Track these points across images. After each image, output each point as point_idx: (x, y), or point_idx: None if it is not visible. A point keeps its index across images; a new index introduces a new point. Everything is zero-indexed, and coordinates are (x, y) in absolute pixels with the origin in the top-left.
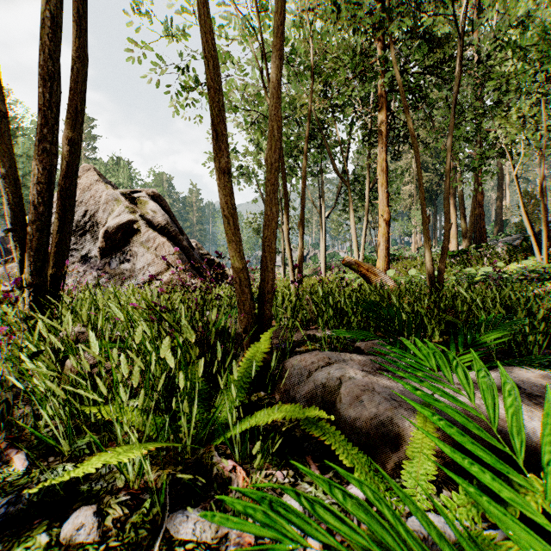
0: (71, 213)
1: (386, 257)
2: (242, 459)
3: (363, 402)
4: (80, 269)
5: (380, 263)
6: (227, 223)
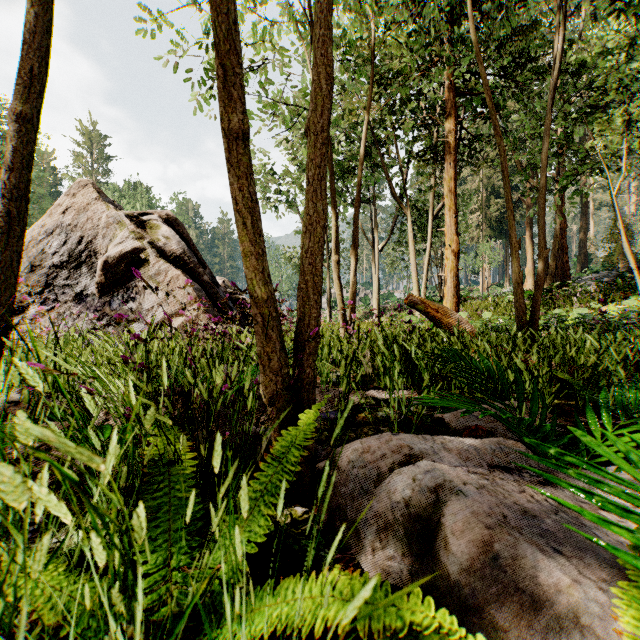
0: (20, 223)
1: (455, 297)
2: None
3: (500, 560)
4: (73, 310)
5: (448, 304)
6: (241, 224)
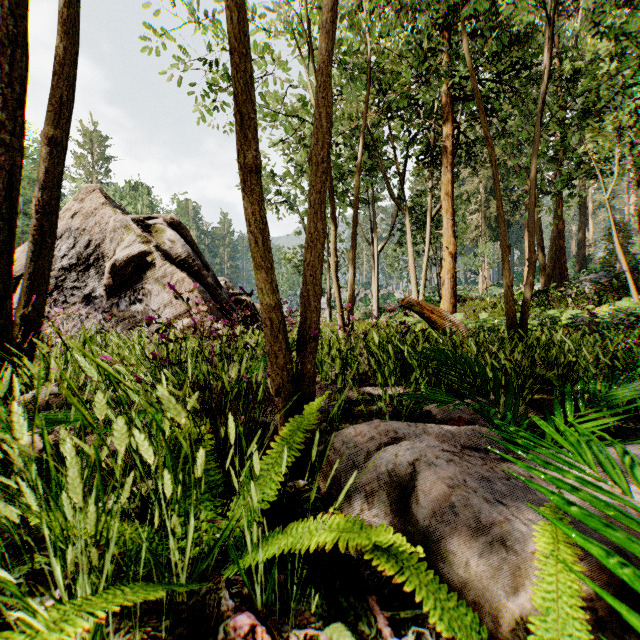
0: (51, 235)
1: (452, 298)
2: (267, 606)
3: (455, 508)
4: (82, 311)
5: (445, 305)
6: (252, 242)
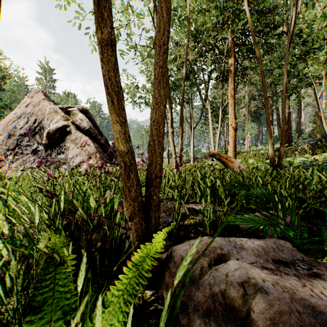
0: None
1: (234, 151)
2: None
3: None
4: (31, 158)
5: (230, 155)
6: (110, 102)
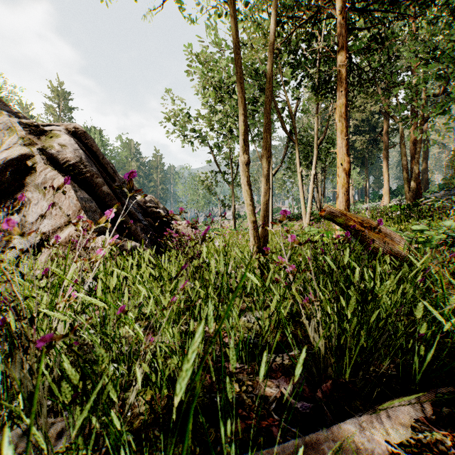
0: None
1: (346, 210)
2: None
3: None
4: None
5: None
6: None
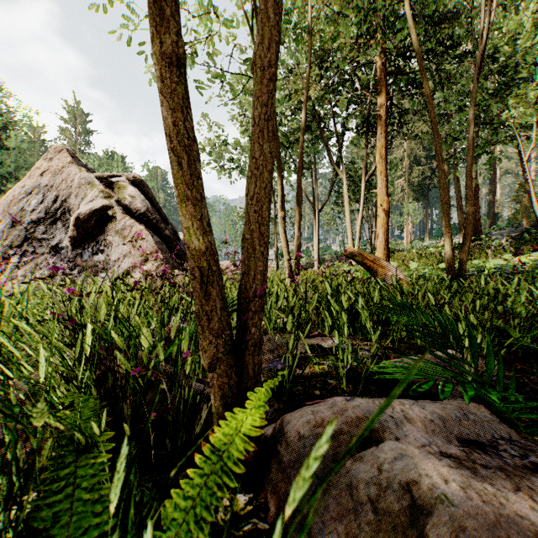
0: None
1: (386, 249)
2: None
3: None
4: (49, 260)
5: (379, 256)
6: (176, 164)
